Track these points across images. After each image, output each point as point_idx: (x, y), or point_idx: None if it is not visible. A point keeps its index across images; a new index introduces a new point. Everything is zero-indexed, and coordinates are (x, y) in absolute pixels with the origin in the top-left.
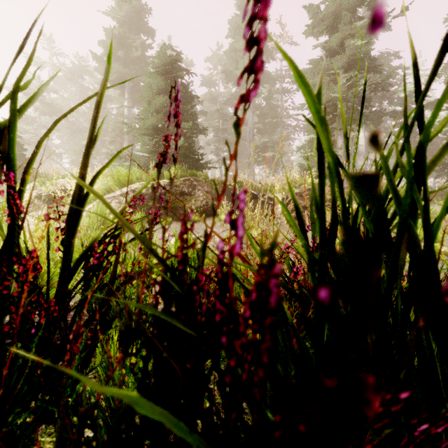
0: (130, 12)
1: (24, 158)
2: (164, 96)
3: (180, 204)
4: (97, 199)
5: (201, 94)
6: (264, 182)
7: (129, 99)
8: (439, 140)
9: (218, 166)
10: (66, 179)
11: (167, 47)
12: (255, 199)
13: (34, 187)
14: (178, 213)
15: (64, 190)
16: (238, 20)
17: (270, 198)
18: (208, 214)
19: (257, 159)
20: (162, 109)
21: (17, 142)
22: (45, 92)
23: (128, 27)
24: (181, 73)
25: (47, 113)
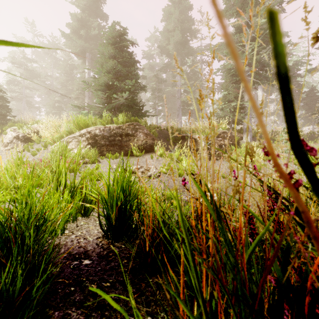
0: (89, 1)
1: (8, 108)
2: (113, 61)
3: (125, 143)
4: (62, 139)
5: (143, 64)
6: (190, 127)
7: (89, 66)
8: (317, 97)
9: (154, 117)
10: (39, 124)
11: (116, 24)
12: (182, 140)
13: (14, 130)
14: (124, 149)
15: (37, 132)
16: (169, 9)
17: (194, 139)
18: (147, 151)
19: (183, 111)
20: (112, 70)
21: (2, 96)
22: (28, 62)
23: (88, 13)
24: (127, 43)
25: (29, 77)
